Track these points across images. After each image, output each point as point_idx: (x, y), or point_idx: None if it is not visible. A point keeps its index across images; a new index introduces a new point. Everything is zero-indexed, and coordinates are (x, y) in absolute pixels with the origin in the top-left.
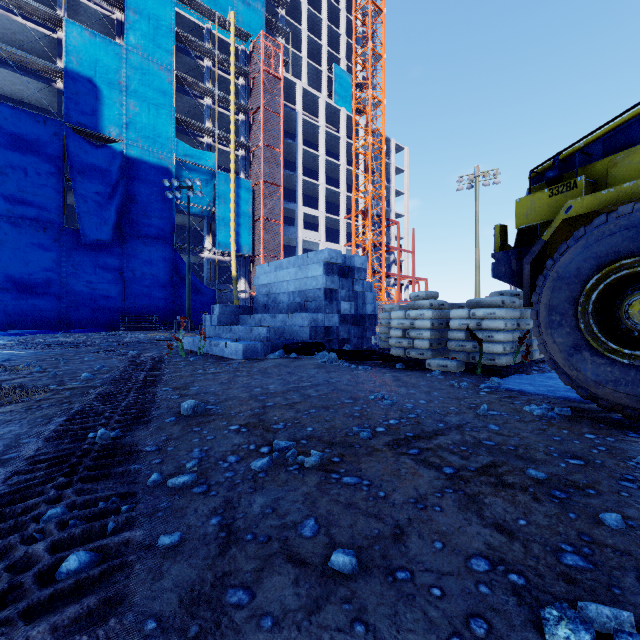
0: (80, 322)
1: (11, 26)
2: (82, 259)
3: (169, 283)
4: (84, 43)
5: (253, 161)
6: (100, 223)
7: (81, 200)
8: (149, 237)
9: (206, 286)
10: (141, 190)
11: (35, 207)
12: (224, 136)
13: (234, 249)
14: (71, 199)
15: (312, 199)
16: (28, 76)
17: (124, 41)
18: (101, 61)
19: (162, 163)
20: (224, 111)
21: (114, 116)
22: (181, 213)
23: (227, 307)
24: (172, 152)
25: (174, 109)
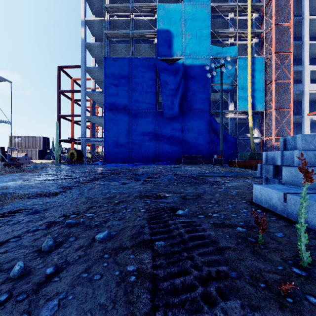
0: (163, 159)
1: (139, 24)
2: (164, 126)
3: (207, 135)
4: (165, 12)
5: (264, 42)
6: (172, 105)
7: (164, 95)
8: (196, 109)
9: (230, 135)
10: (192, 82)
11: (146, 103)
12: (242, 32)
13: (250, 108)
14: (161, 98)
15: (315, 60)
16: (144, 43)
17: (183, 1)
18: (172, 18)
19: (203, 63)
20: (241, 17)
21: (178, 45)
22: (214, 92)
23: (313, 138)
24: (209, 54)
25: (210, 27)
